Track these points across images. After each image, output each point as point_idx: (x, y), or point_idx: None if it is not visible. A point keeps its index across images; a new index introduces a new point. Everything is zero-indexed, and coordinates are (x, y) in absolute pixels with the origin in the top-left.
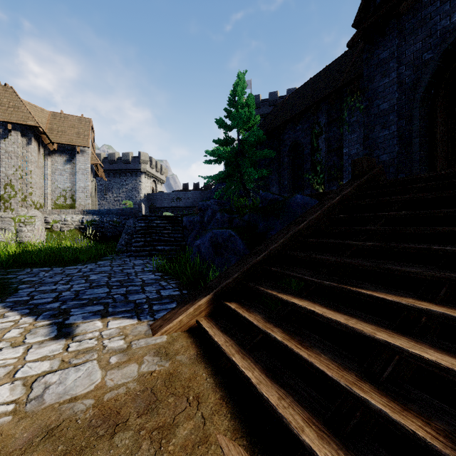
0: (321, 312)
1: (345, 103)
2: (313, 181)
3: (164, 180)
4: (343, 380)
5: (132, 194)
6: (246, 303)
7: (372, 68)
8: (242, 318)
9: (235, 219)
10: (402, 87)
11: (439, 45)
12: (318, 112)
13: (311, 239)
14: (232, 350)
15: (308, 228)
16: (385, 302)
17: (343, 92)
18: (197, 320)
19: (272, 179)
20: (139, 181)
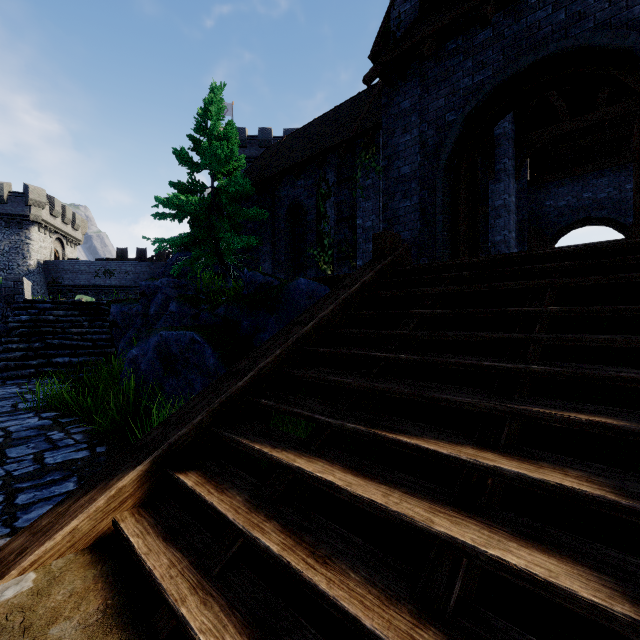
0: (345, 484)
1: (359, 160)
2: (320, 258)
3: (80, 239)
4: (393, 635)
5: (9, 259)
6: (217, 471)
7: (392, 119)
8: (207, 507)
9: (203, 312)
10: (425, 150)
11: (463, 107)
12: (325, 166)
13: (321, 347)
14: (183, 586)
15: (318, 330)
16: (437, 457)
17: (356, 144)
18: (115, 521)
19: (264, 251)
20: (25, 237)
